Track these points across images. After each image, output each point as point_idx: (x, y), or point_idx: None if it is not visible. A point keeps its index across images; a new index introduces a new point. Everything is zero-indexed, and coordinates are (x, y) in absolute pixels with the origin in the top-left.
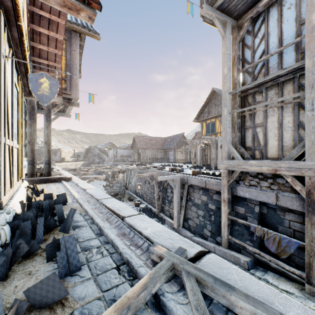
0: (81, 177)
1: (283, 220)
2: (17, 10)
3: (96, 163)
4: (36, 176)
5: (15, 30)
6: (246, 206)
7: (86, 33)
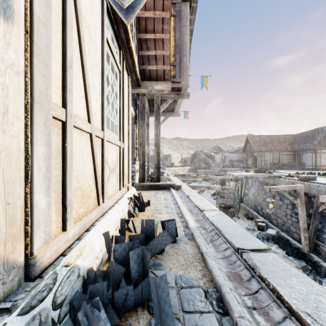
0: (191, 185)
1: None
2: None
3: (202, 168)
4: (146, 181)
5: None
6: None
7: None
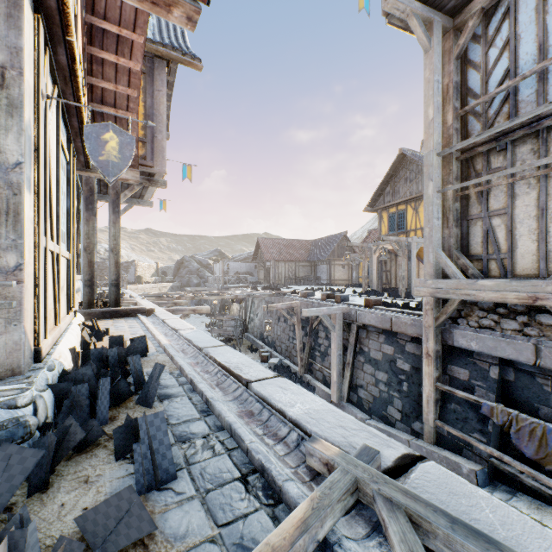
0: (170, 309)
1: (549, 396)
2: (66, 13)
3: (194, 285)
4: (96, 306)
5: (62, 52)
6: (473, 367)
7: (179, 60)
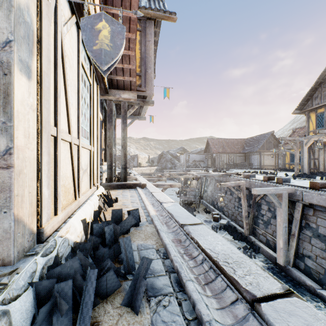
0: (155, 184)
1: None
2: None
3: (168, 168)
4: (114, 181)
5: None
6: None
7: (161, 17)
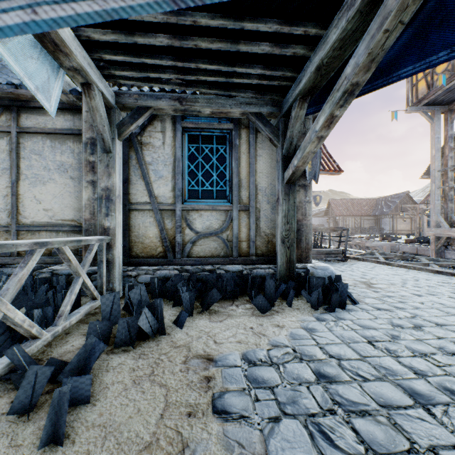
0: None
1: None
2: None
3: None
4: None
5: None
6: None
7: None
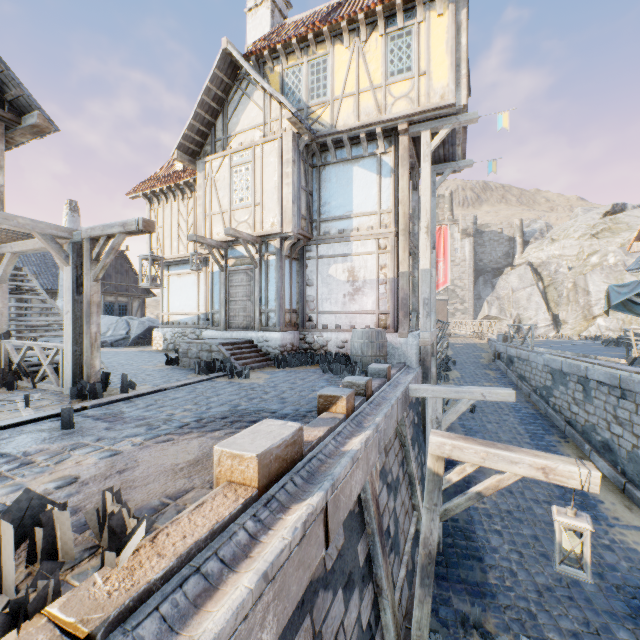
0: None
1: None
2: None
3: None
4: None
5: None
6: None
7: None
